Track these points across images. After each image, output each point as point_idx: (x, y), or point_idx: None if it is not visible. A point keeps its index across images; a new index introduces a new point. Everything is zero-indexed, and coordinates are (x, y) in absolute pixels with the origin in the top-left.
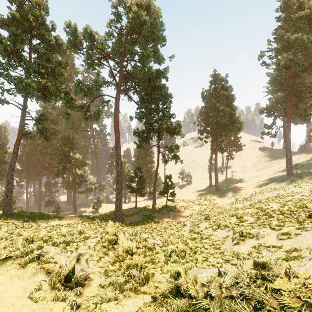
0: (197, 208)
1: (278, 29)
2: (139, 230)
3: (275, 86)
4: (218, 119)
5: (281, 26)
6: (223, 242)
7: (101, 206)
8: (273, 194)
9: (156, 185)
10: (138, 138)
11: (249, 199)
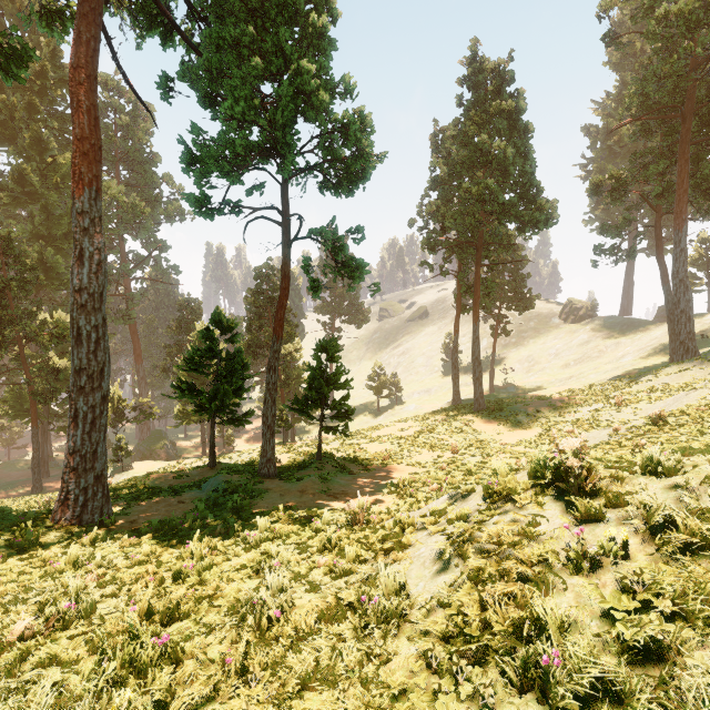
0: (427, 458)
1: None
2: None
3: (633, 116)
4: (487, 182)
5: None
6: None
7: (129, 468)
8: (685, 401)
9: (276, 372)
10: (197, 173)
11: (594, 424)
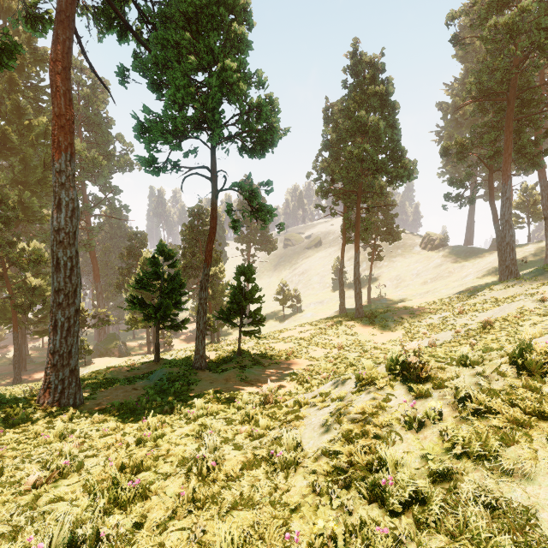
0: (320, 354)
1: None
2: None
3: (472, 98)
4: (365, 147)
5: None
6: None
7: (90, 363)
8: (507, 310)
9: (206, 290)
10: (147, 141)
11: (442, 328)
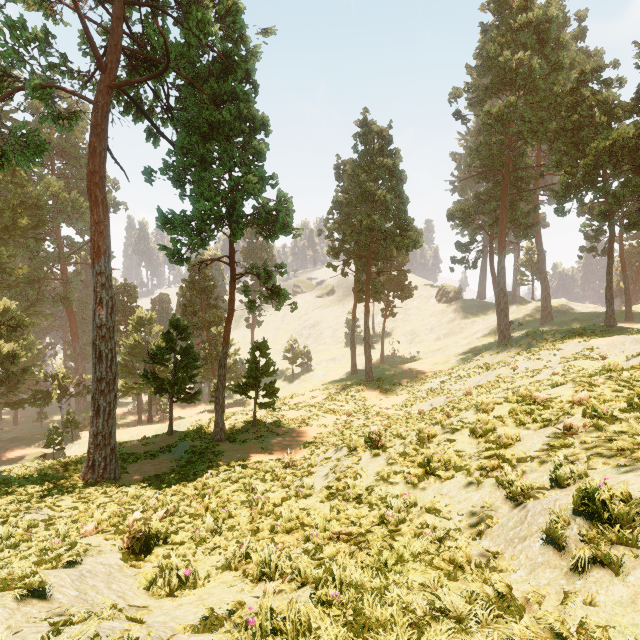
0: (330, 421)
1: (485, 45)
2: (133, 520)
3: (475, 166)
4: (374, 217)
5: (490, 40)
6: (479, 537)
7: (78, 438)
8: (489, 378)
9: (225, 367)
10: (172, 234)
11: (440, 392)
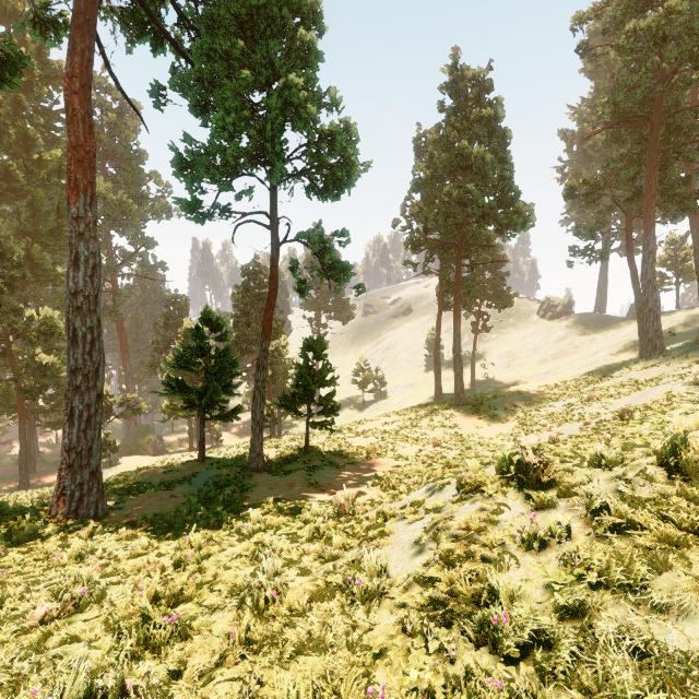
0: (409, 451)
1: None
2: None
3: (605, 123)
4: (468, 186)
5: None
6: None
7: (117, 463)
8: (650, 396)
9: (265, 370)
10: (189, 179)
11: (567, 418)
